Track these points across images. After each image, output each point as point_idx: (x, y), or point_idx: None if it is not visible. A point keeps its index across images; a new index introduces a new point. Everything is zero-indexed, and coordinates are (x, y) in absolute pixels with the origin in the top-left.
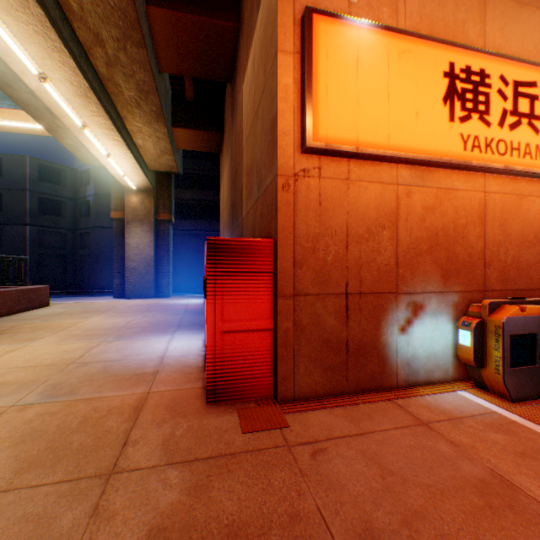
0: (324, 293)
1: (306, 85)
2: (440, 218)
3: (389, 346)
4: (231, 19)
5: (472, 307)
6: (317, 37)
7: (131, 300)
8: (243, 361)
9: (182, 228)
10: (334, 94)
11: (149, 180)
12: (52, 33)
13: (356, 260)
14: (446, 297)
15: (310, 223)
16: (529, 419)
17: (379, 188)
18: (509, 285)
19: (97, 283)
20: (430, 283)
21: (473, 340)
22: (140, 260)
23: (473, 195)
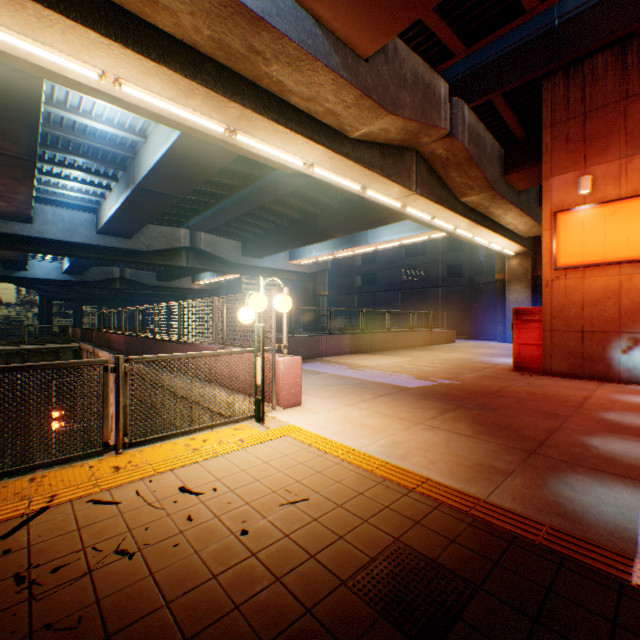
0: (567, 330)
1: (552, 244)
2: None
3: (612, 359)
4: None
5: None
6: (558, 223)
7: (508, 344)
8: (527, 356)
9: None
10: (567, 244)
11: (523, 247)
12: (459, 217)
13: (587, 315)
14: None
15: (558, 299)
16: None
17: (604, 279)
18: None
19: (486, 332)
20: None
21: None
22: None
23: None
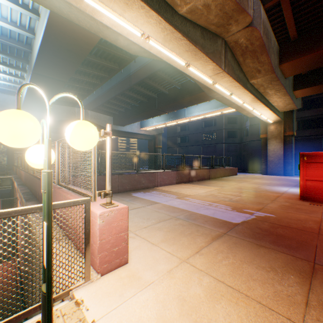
0: None
1: None
2: None
3: None
4: (322, 48)
5: None
6: None
7: (269, 176)
8: (313, 189)
9: (302, 135)
10: None
11: (279, 118)
12: (248, 94)
13: None
14: None
15: None
16: None
17: None
18: None
19: (250, 168)
20: None
21: None
22: (274, 156)
23: None
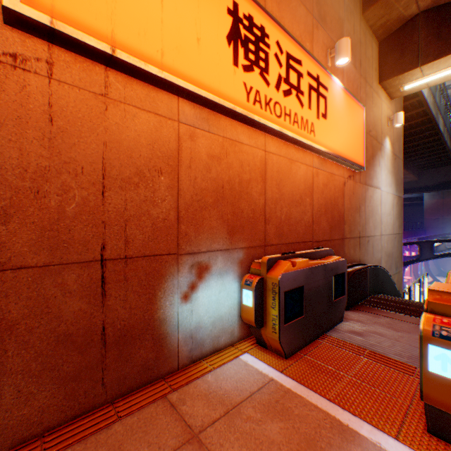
0: (61, 262)
1: None
2: (227, 170)
3: (169, 320)
4: None
5: (254, 264)
6: None
7: None
8: None
9: None
10: None
11: None
12: None
13: (120, 212)
14: (233, 254)
15: (29, 147)
16: (301, 382)
17: (155, 120)
18: (284, 239)
19: None
20: (217, 240)
21: (255, 300)
22: None
23: (257, 152)
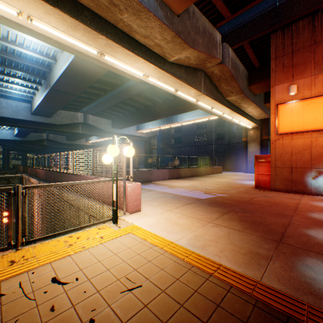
0: (283, 167)
1: (275, 121)
2: None
3: (307, 182)
4: None
5: None
6: (278, 110)
7: (248, 173)
8: (262, 181)
9: None
10: (283, 121)
11: (256, 124)
12: (225, 108)
13: (294, 159)
14: None
15: (279, 150)
16: None
17: (303, 139)
18: None
19: (237, 167)
20: None
21: None
22: (253, 157)
23: None
